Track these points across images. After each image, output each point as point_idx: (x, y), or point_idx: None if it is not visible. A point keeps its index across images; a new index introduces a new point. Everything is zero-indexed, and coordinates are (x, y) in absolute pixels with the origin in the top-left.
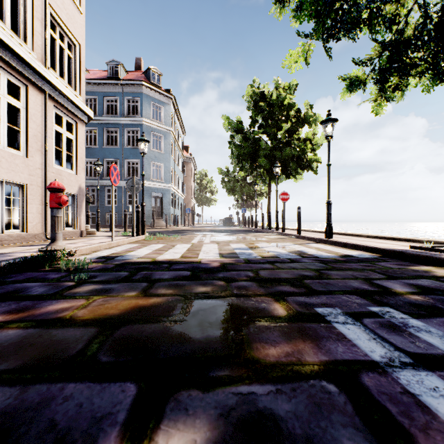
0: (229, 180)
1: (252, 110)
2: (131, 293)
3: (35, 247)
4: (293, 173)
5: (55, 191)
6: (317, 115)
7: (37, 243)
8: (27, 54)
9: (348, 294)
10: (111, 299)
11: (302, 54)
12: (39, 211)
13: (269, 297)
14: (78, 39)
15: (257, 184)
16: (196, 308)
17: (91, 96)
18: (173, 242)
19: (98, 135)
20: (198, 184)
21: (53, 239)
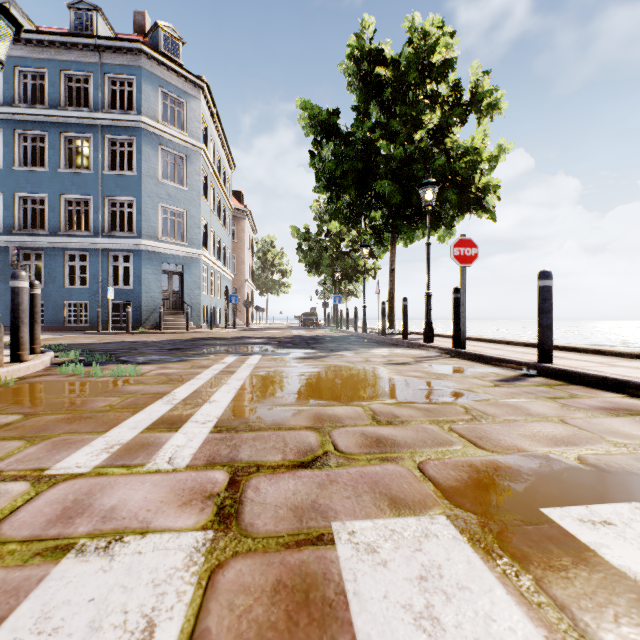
0: (310, 247)
1: (359, 92)
2: None
3: None
4: (446, 217)
5: None
6: (497, 95)
7: None
8: None
9: None
10: None
11: None
12: None
13: None
14: None
15: (366, 244)
16: None
17: (33, 68)
18: None
19: (48, 147)
20: (260, 258)
21: None
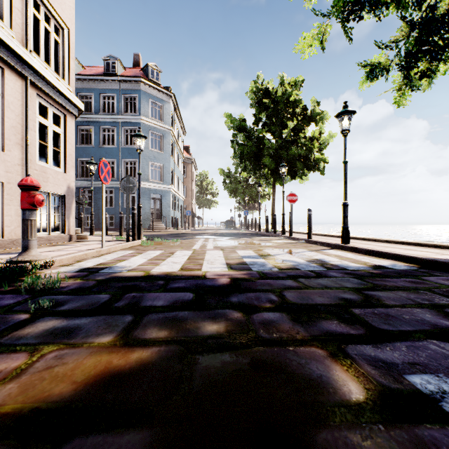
0: (231, 182)
1: (256, 108)
2: (104, 339)
3: (8, 256)
4: (299, 173)
5: (28, 188)
6: (324, 113)
7: (13, 251)
8: (2, 31)
9: (434, 339)
10: (69, 353)
11: (317, 37)
12: (18, 214)
13: (318, 348)
14: (67, 22)
15: (260, 185)
16: (206, 377)
17: (86, 93)
18: (172, 248)
19: (94, 134)
20: (199, 185)
21: (24, 248)
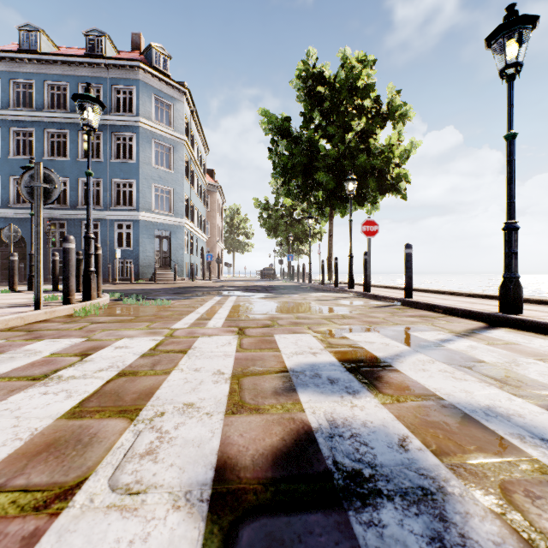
0: (269, 216)
1: (305, 103)
2: None
3: None
4: (369, 197)
5: None
6: (407, 107)
7: None
8: None
9: None
10: None
11: None
12: None
13: None
14: None
15: (311, 216)
16: None
17: (58, 82)
18: (124, 327)
19: (69, 141)
20: (228, 223)
21: None
